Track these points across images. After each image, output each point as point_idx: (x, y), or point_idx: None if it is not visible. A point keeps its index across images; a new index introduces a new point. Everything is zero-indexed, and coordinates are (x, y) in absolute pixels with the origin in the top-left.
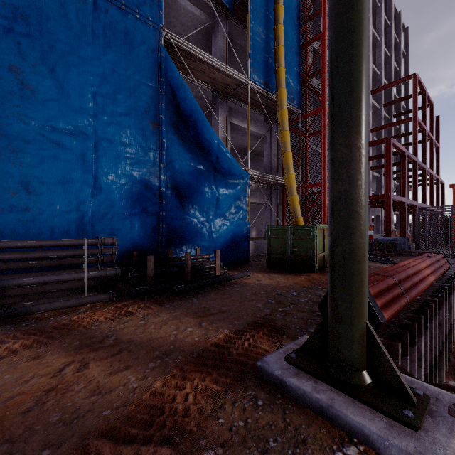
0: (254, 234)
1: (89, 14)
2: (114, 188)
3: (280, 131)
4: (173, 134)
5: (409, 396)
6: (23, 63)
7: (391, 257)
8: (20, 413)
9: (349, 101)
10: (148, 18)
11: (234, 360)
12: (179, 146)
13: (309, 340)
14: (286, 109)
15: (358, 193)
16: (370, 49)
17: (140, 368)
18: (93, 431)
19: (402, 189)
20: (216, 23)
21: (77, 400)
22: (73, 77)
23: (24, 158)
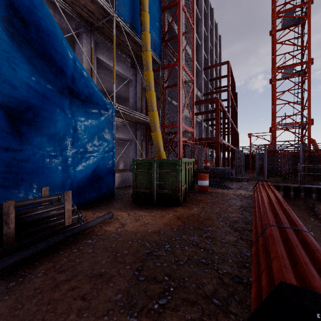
0: (121, 166)
1: None
2: None
3: (145, 71)
4: (0, 29)
5: None
6: None
7: (224, 182)
8: None
9: None
10: None
11: None
12: (12, 50)
13: None
14: (150, 52)
15: None
16: (202, 39)
17: None
18: None
19: (223, 135)
20: None
21: None
22: None
23: None
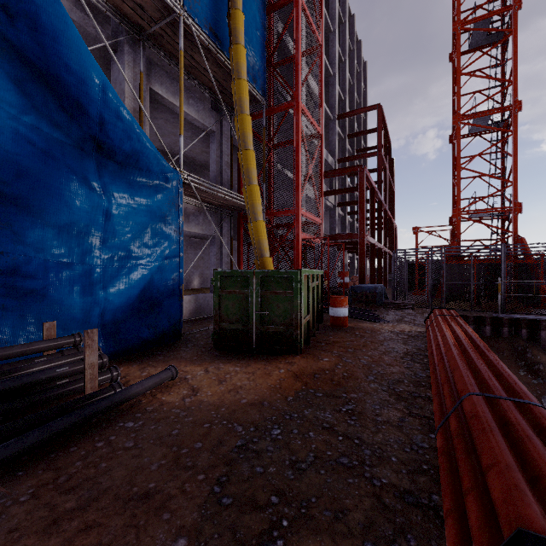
0: (196, 283)
1: None
2: None
3: (237, 114)
4: None
5: None
6: None
7: (374, 310)
8: None
9: None
10: None
11: None
12: None
13: None
14: (246, 81)
15: None
16: (336, 66)
17: None
18: None
19: (371, 229)
20: None
21: None
22: None
23: None
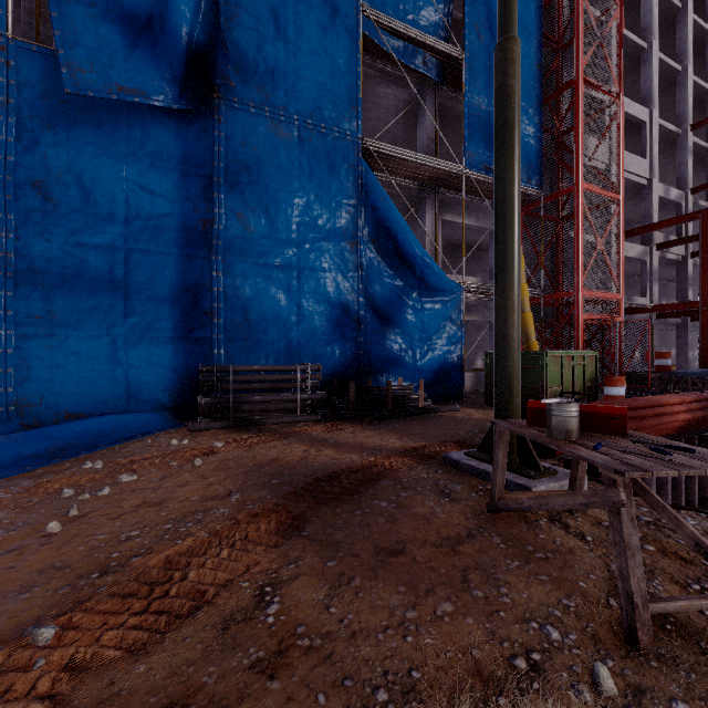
0: (479, 363)
1: (295, 148)
2: (316, 314)
3: None
4: (372, 251)
5: (538, 466)
6: (245, 209)
7: None
8: (296, 461)
9: (503, 266)
10: (347, 132)
11: (426, 455)
12: (379, 264)
13: (484, 441)
14: None
15: (510, 331)
16: (688, 55)
17: (358, 454)
18: (339, 469)
19: None
20: (422, 98)
21: (324, 461)
22: (281, 212)
23: (246, 293)
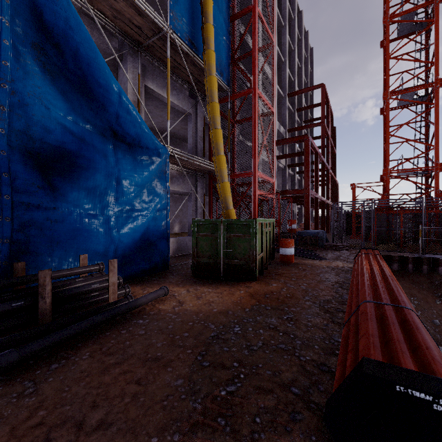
0: (177, 228)
1: None
2: None
3: (208, 103)
4: (31, 59)
5: None
6: None
7: (316, 251)
8: None
9: None
10: None
11: None
12: (45, 84)
13: None
14: (215, 77)
15: None
16: (287, 54)
17: None
18: None
19: (315, 186)
20: None
21: None
22: None
23: None
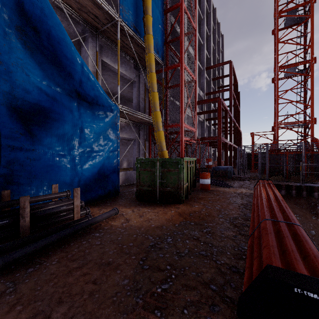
0: (125, 165)
1: None
2: None
3: (148, 73)
4: (15, 38)
5: None
6: None
7: (226, 181)
8: None
9: None
10: None
11: None
12: (25, 57)
13: None
14: (153, 54)
15: None
16: (205, 39)
17: None
18: None
19: (225, 134)
20: None
21: None
22: None
23: None
